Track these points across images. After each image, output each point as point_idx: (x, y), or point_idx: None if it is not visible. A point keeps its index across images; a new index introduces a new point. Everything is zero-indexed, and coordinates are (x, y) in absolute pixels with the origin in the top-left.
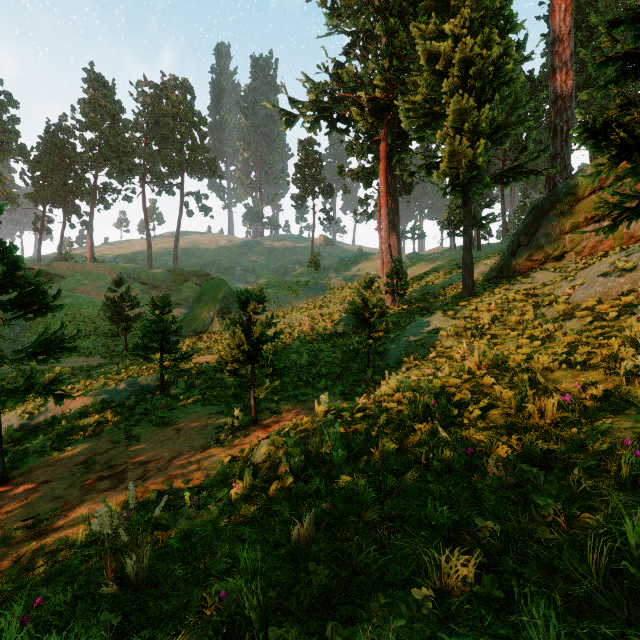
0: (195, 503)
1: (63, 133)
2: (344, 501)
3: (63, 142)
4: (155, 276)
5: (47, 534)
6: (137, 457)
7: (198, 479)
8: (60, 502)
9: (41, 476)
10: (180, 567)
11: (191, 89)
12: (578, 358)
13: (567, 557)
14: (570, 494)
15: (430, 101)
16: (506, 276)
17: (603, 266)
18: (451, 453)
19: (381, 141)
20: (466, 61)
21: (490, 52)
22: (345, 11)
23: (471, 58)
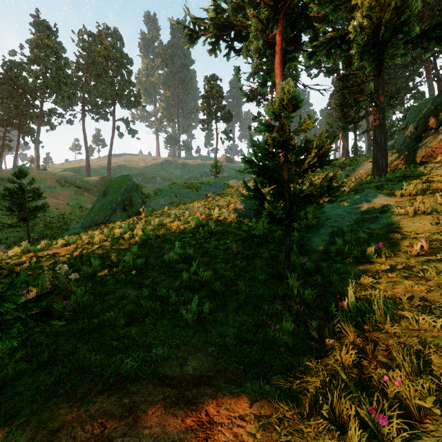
0: None
1: (16, 68)
2: None
3: (16, 75)
4: (89, 182)
5: None
6: None
7: None
8: None
9: None
10: None
11: (120, 37)
12: None
13: None
14: None
15: None
16: (411, 162)
17: None
18: None
19: (277, 35)
20: None
21: None
22: None
23: None
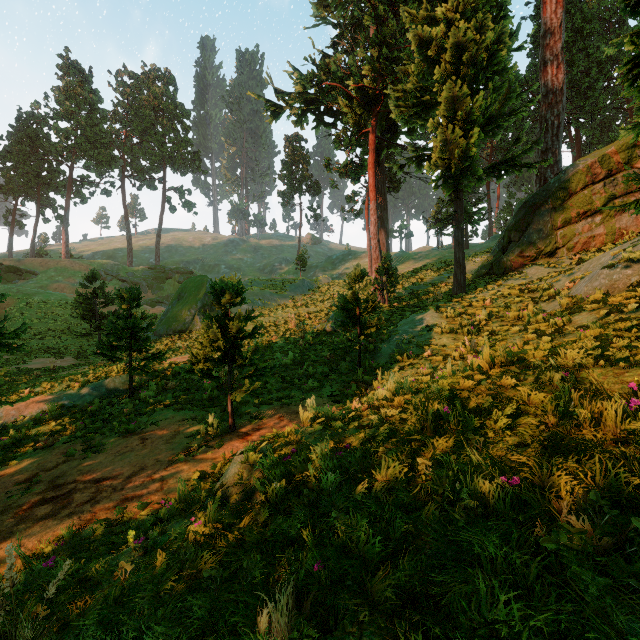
0: (141, 545)
1: (36, 122)
2: (338, 553)
3: (36, 131)
4: (135, 273)
5: None
6: (91, 473)
7: (158, 502)
8: None
9: None
10: None
11: (174, 80)
12: (618, 353)
13: None
14: None
15: (421, 90)
16: (497, 273)
17: (604, 259)
18: (486, 483)
19: (370, 133)
20: (459, 47)
21: (484, 37)
22: (333, 1)
23: (464, 44)
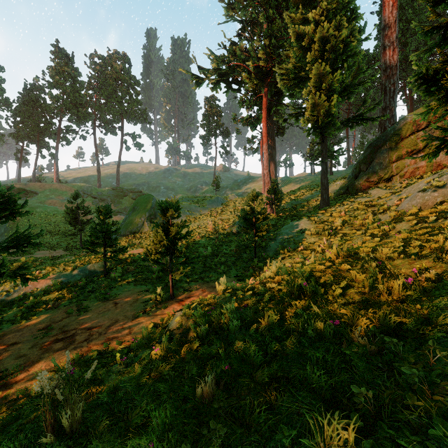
0: (124, 362)
1: (36, 90)
2: (238, 362)
3: (36, 96)
4: (103, 192)
5: (11, 385)
6: (84, 324)
7: (129, 341)
8: (24, 359)
9: (11, 339)
10: (106, 419)
11: (129, 60)
12: (412, 250)
13: (438, 426)
14: (425, 361)
15: (298, 68)
16: (351, 192)
17: (421, 185)
18: (322, 324)
19: (263, 97)
20: (324, 39)
21: (341, 33)
22: (238, 5)
23: (327, 37)
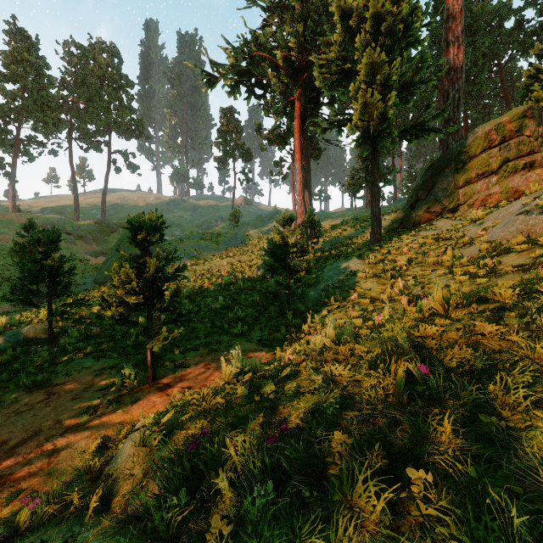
0: None
1: None
2: None
3: None
4: (81, 227)
5: None
6: None
7: (33, 490)
8: None
9: None
10: None
11: (118, 53)
12: None
13: None
14: None
15: (342, 60)
16: (406, 227)
17: (513, 208)
18: None
19: (296, 101)
20: (377, 18)
21: (401, 8)
22: None
23: (382, 15)
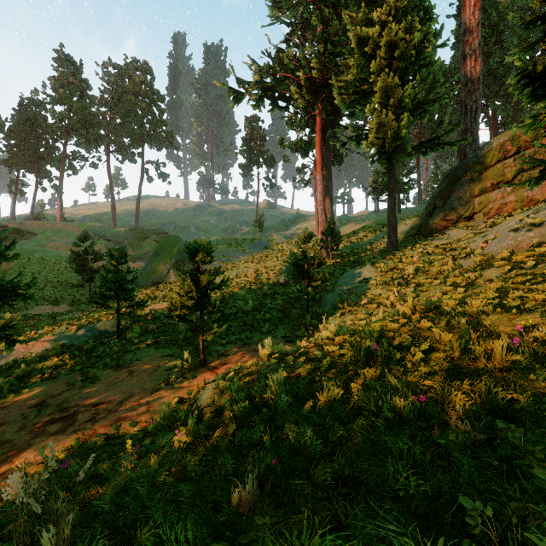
0: (136, 451)
1: (35, 106)
2: (290, 453)
3: (35, 114)
4: (118, 234)
5: None
6: (89, 399)
7: (146, 421)
8: (7, 446)
9: None
10: (105, 539)
11: (151, 70)
12: (512, 302)
13: None
14: None
15: (360, 80)
16: (424, 234)
17: (512, 223)
18: (401, 400)
19: (317, 116)
20: (391, 45)
21: (412, 37)
22: (285, 4)
23: (396, 42)
